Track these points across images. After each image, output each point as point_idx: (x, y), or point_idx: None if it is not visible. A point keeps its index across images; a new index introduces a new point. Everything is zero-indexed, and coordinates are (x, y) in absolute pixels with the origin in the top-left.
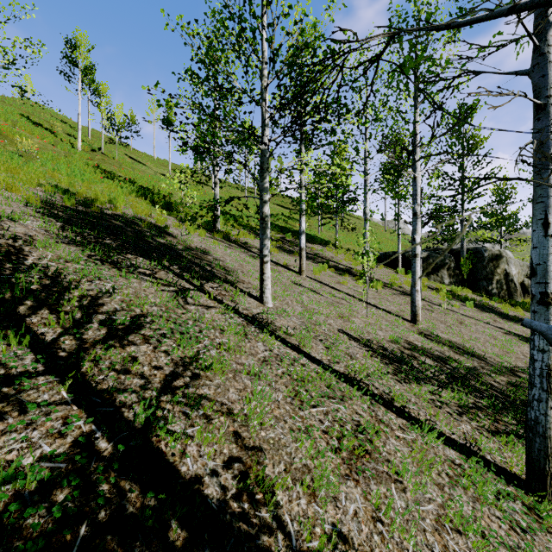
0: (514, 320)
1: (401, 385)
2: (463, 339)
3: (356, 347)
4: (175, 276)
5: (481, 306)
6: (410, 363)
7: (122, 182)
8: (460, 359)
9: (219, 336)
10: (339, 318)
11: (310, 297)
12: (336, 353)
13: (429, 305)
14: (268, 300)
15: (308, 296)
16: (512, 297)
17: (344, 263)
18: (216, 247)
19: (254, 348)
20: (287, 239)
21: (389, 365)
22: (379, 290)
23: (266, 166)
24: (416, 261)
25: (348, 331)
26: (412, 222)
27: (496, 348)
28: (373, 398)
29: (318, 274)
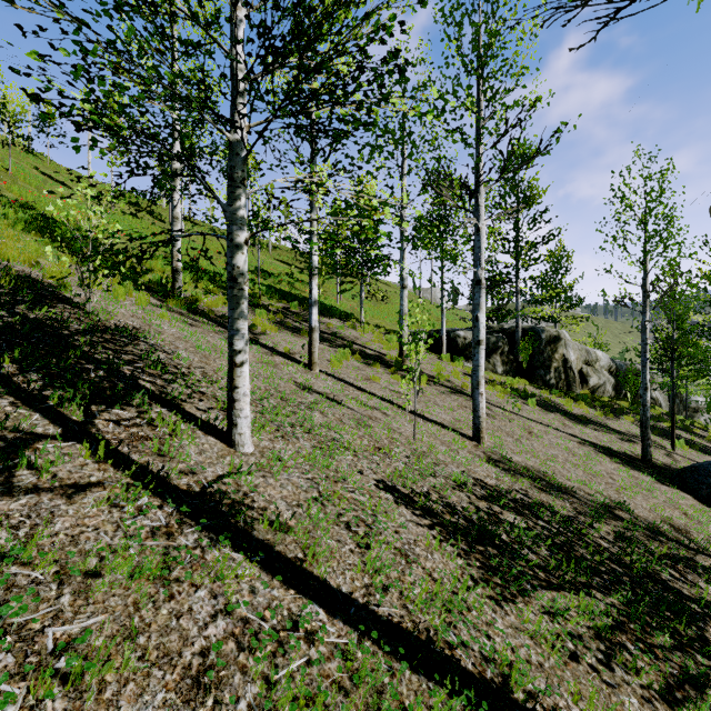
0: (582, 421)
1: (503, 615)
2: (540, 460)
3: (411, 521)
4: (16, 402)
5: (544, 403)
6: (497, 537)
7: (0, 204)
8: (548, 501)
9: (68, 610)
10: (375, 454)
11: (325, 415)
12: (380, 555)
13: (489, 408)
14: (244, 439)
15: (322, 412)
16: (571, 388)
17: (373, 347)
18: (165, 324)
19: (180, 622)
20: (293, 310)
21: (474, 563)
22: (424, 387)
23: (241, 174)
24: (479, 351)
25: (393, 481)
26: (474, 293)
27: (579, 469)
28: (470, 701)
29: (338, 366)
